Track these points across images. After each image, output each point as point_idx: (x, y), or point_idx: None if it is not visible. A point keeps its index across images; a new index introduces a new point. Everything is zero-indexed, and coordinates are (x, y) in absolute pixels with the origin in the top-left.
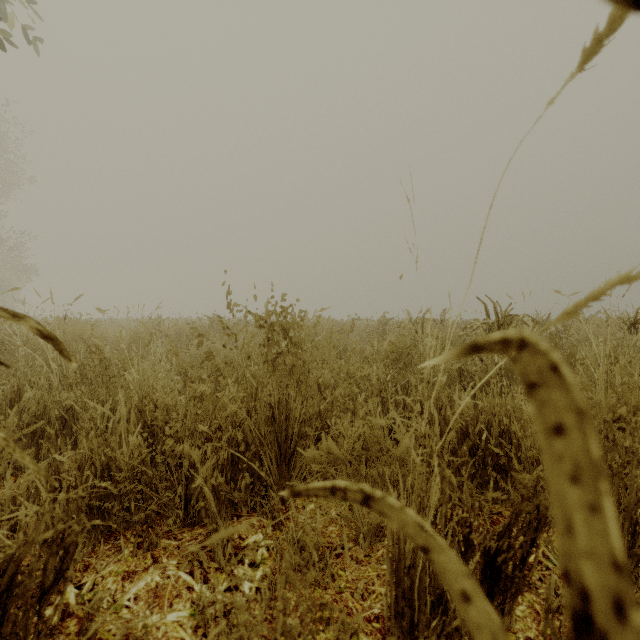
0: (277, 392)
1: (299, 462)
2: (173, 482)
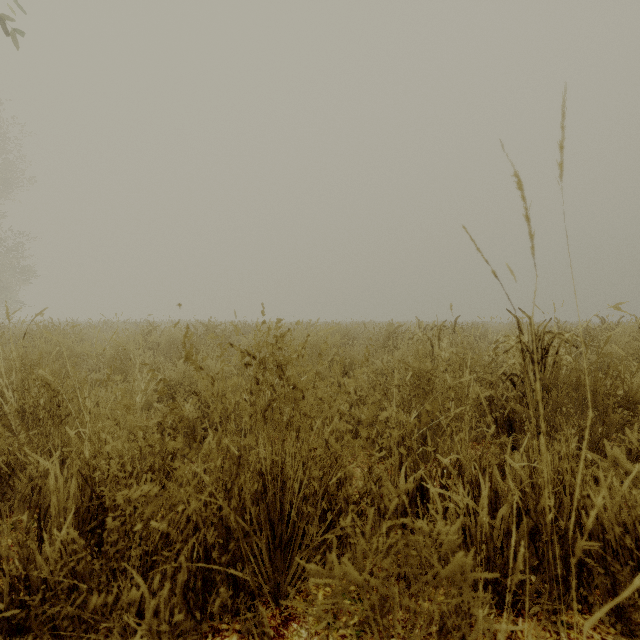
0: (269, 453)
1: (299, 553)
2: (119, 594)
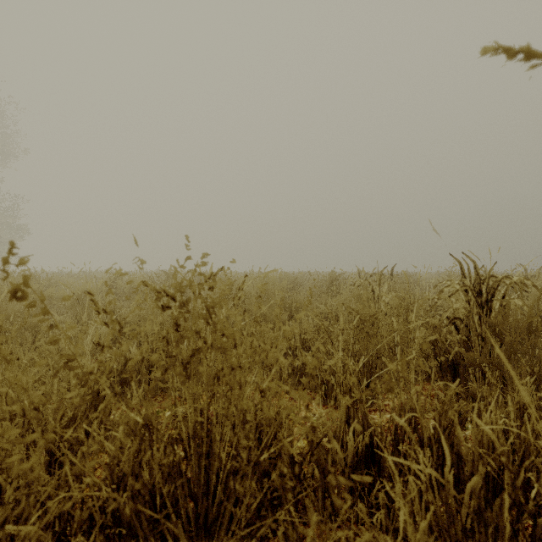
0: (192, 413)
1: (224, 540)
2: None
